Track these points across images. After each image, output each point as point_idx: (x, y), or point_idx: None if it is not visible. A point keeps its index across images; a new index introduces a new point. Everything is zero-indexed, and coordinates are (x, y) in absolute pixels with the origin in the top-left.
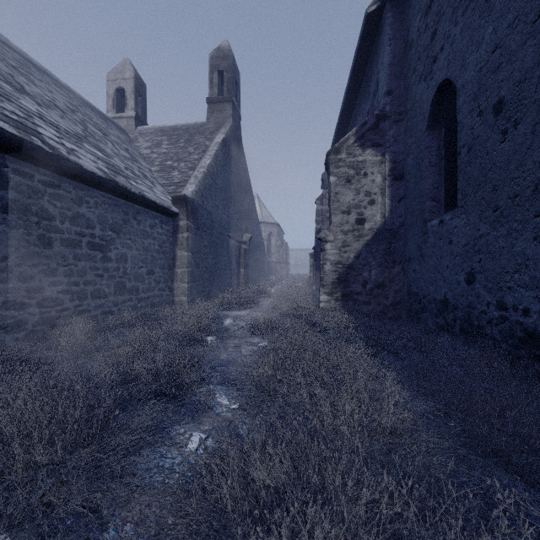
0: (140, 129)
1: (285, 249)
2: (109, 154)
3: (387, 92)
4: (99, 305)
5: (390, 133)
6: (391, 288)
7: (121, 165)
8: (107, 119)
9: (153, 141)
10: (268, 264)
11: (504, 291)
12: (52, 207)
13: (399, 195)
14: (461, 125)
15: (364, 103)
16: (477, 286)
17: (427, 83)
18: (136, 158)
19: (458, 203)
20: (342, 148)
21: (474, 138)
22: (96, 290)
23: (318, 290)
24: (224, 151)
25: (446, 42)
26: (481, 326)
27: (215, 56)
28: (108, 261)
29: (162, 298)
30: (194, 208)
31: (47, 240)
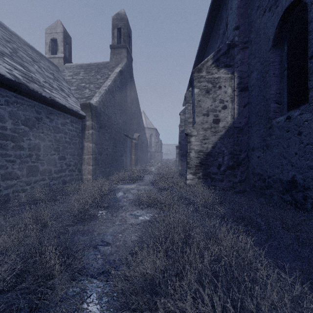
0: (67, 65)
1: (160, 144)
2: (31, 70)
3: (236, 27)
4: (11, 185)
5: (238, 57)
6: (239, 169)
7: (41, 79)
8: (43, 56)
9: (74, 72)
10: (150, 153)
11: None
12: None
13: (244, 102)
14: None
15: (215, 43)
16: None
17: (272, 11)
18: (59, 79)
19: (310, 100)
20: (203, 68)
21: None
22: (7, 173)
23: (182, 170)
24: (120, 78)
25: None
26: None
27: (115, 18)
28: (20, 149)
29: (72, 177)
30: (97, 113)
31: None
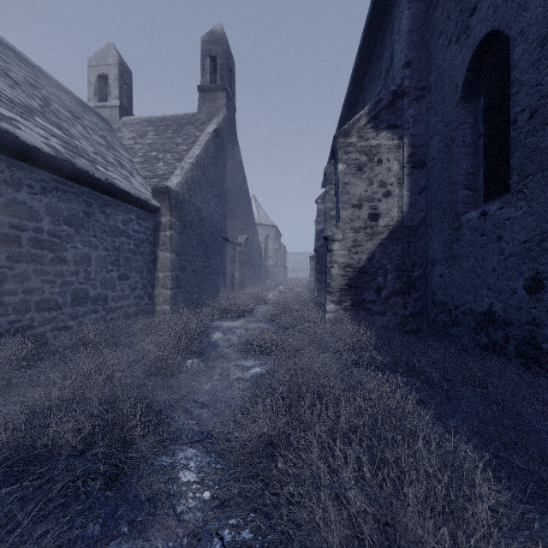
0: (125, 120)
1: (283, 252)
2: (73, 135)
3: (406, 64)
4: (49, 320)
5: (409, 113)
6: (411, 295)
7: (89, 149)
8: (86, 106)
9: (137, 131)
10: (265, 268)
11: None
12: None
13: (420, 185)
14: (517, 84)
15: (374, 85)
16: None
17: (460, 43)
18: (114, 146)
19: (513, 187)
20: (352, 131)
21: (542, 97)
22: (44, 300)
23: (320, 296)
24: (216, 142)
25: None
26: None
27: (207, 40)
28: (62, 263)
29: (139, 307)
30: (179, 203)
31: None
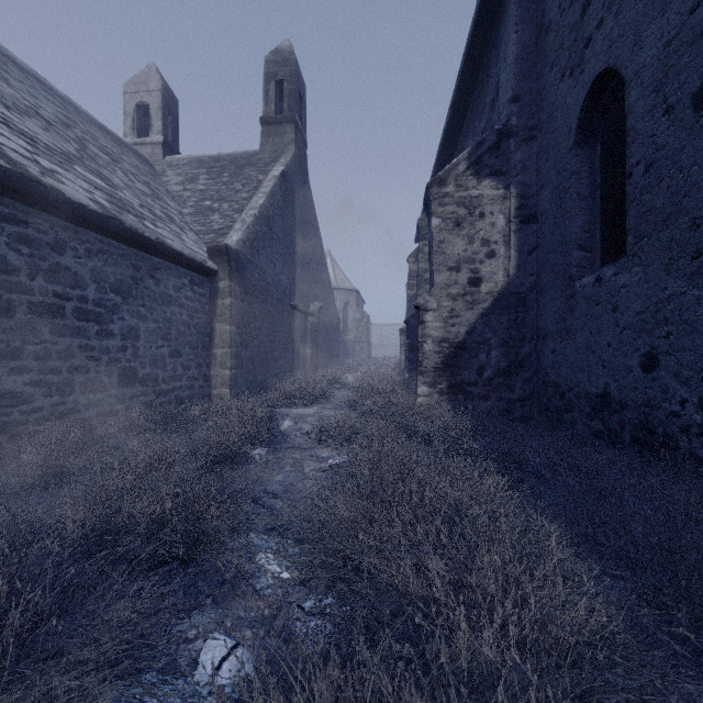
0: (170, 159)
1: (366, 324)
2: (116, 185)
3: (513, 98)
4: (95, 403)
5: (517, 157)
6: (519, 376)
7: (134, 201)
8: (123, 144)
9: (186, 175)
10: (344, 344)
11: None
12: (14, 255)
13: (530, 244)
14: (633, 132)
15: (477, 120)
16: (663, 374)
17: (574, 79)
18: (160, 195)
19: (628, 250)
20: (448, 178)
21: (657, 150)
22: (89, 380)
23: (412, 379)
24: (283, 188)
25: (607, 13)
26: (669, 436)
27: (272, 60)
28: (108, 337)
29: (193, 390)
30: (240, 264)
31: (5, 303)
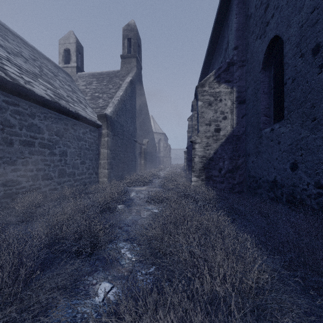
0: (79, 74)
1: (169, 148)
2: (56, 87)
3: (235, 47)
4: (48, 184)
5: (236, 74)
6: (237, 172)
7: (64, 94)
8: (58, 67)
9: (87, 81)
10: (159, 158)
11: (320, 175)
12: (13, 119)
13: (242, 113)
14: (287, 64)
15: (219, 56)
16: (300, 172)
17: (262, 39)
18: (75, 91)
19: (285, 117)
20: (205, 84)
21: (297, 73)
22: (45, 174)
23: (189, 174)
24: (131, 87)
25: (276, 11)
26: (302, 199)
27: (126, 29)
28: (53, 155)
29: (91, 179)
30: (112, 122)
31: (9, 140)
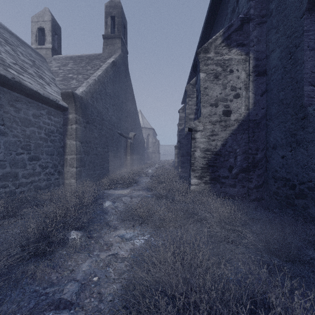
0: (55, 57)
1: (158, 144)
2: None
3: None
4: None
5: (253, 34)
6: (255, 172)
7: (9, 59)
8: (27, 45)
9: (62, 63)
10: (147, 153)
11: None
12: None
13: (262, 89)
14: None
15: (221, 26)
16: None
17: None
18: (40, 68)
19: None
20: (210, 48)
21: None
22: None
23: (182, 172)
24: (113, 69)
25: None
26: None
27: (109, 5)
28: None
29: (50, 181)
30: (83, 105)
31: None
